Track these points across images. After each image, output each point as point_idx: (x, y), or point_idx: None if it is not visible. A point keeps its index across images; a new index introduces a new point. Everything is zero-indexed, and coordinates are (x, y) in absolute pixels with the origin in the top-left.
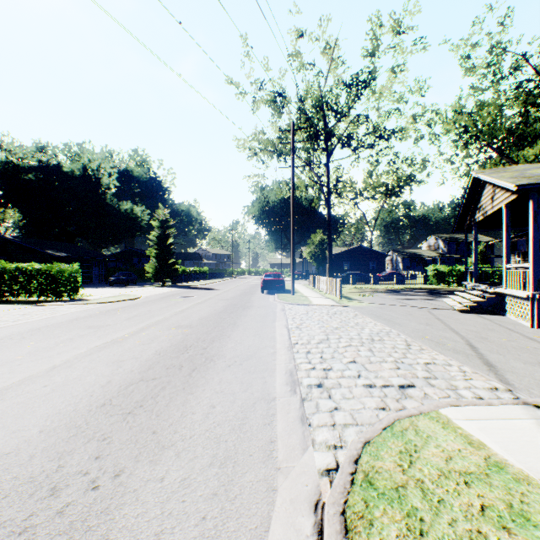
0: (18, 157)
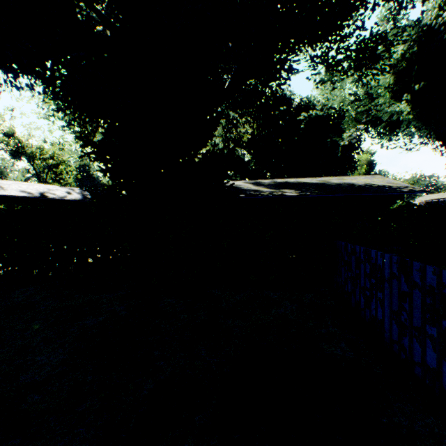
0: None
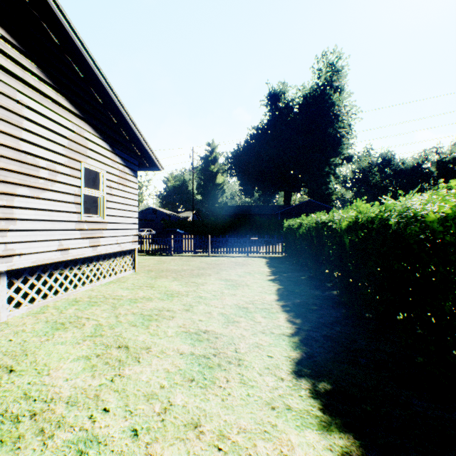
0: (446, 154)
